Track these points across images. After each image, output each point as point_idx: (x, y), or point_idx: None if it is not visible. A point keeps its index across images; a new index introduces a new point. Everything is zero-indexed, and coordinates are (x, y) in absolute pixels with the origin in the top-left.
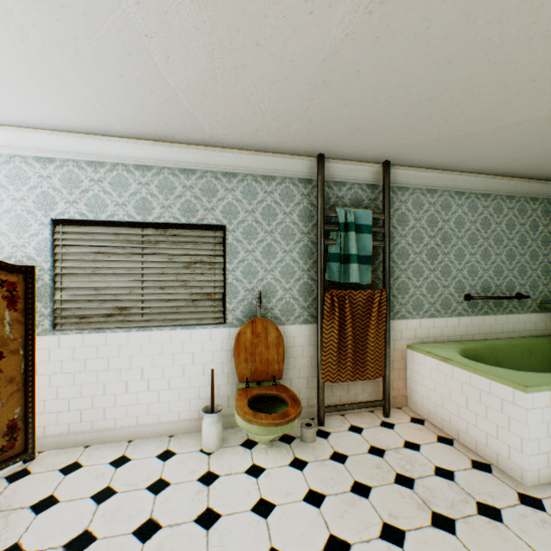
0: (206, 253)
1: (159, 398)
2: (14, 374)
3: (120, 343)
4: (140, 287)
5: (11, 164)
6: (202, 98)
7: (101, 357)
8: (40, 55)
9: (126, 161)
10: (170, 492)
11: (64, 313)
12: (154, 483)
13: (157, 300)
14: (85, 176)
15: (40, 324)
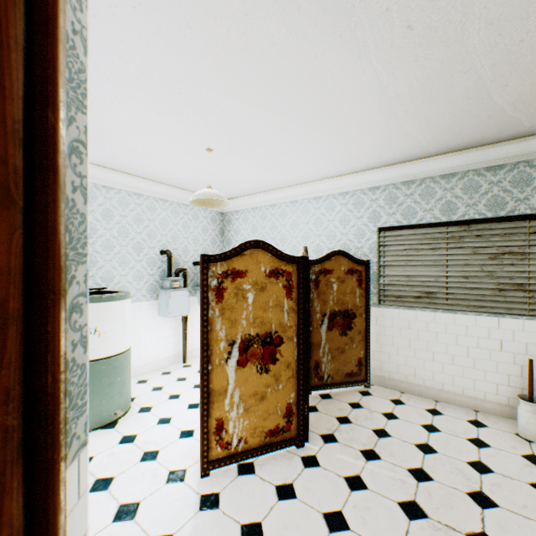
0: (515, 244)
1: (462, 373)
2: (359, 328)
3: (426, 320)
4: (443, 276)
5: (354, 196)
6: (531, 101)
7: (411, 328)
8: (399, 127)
9: (432, 174)
10: (492, 451)
11: (384, 293)
12: (472, 438)
13: (460, 288)
14: (399, 193)
15: (370, 299)
